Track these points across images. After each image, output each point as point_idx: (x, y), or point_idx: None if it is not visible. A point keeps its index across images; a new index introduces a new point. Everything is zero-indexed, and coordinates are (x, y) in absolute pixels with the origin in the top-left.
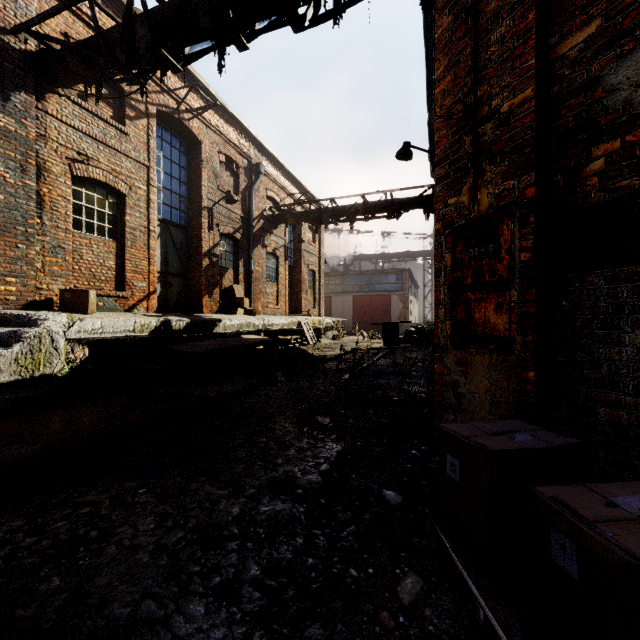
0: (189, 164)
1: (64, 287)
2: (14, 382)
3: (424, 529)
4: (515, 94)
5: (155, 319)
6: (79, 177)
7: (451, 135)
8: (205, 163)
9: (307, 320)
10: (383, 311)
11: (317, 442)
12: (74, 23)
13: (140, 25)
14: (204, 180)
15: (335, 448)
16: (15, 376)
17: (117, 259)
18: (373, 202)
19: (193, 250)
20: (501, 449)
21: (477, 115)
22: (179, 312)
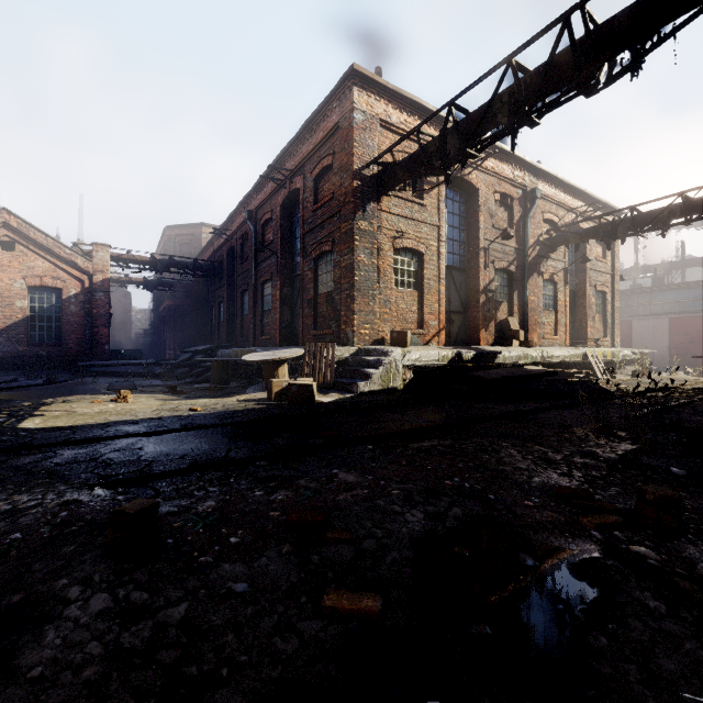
0: (467, 212)
1: (390, 329)
2: (380, 390)
3: (701, 487)
4: None
5: (451, 351)
6: (397, 249)
7: None
8: (482, 207)
9: (595, 352)
10: None
11: (613, 443)
12: (395, 139)
13: (451, 137)
14: (481, 223)
15: (630, 447)
16: (380, 387)
17: (418, 305)
18: (700, 198)
19: (471, 289)
20: None
21: None
22: (459, 345)
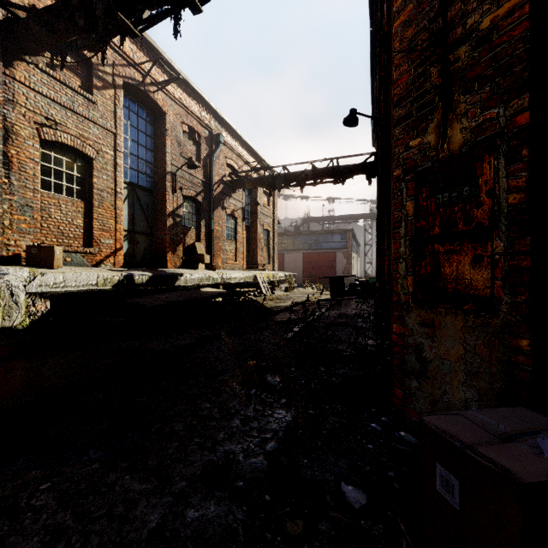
0: (155, 133)
1: (32, 243)
2: None
3: None
4: (500, 4)
5: (118, 273)
6: (47, 141)
7: (413, 69)
8: (169, 132)
9: (262, 274)
10: (329, 266)
11: (265, 408)
12: None
13: None
14: (168, 147)
15: (284, 417)
16: None
17: (85, 218)
18: (321, 168)
19: (158, 211)
20: (539, 480)
21: (447, 40)
22: (145, 267)
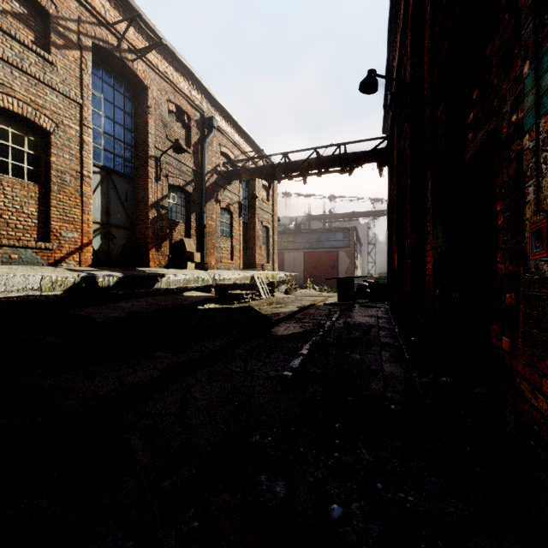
0: (135, 111)
1: None
2: None
3: None
4: None
5: (74, 274)
6: None
7: None
8: (152, 110)
9: (260, 274)
10: (331, 266)
11: None
12: None
13: None
14: (151, 128)
15: None
16: None
17: (40, 205)
18: (326, 156)
19: (139, 201)
20: None
21: None
22: (124, 266)
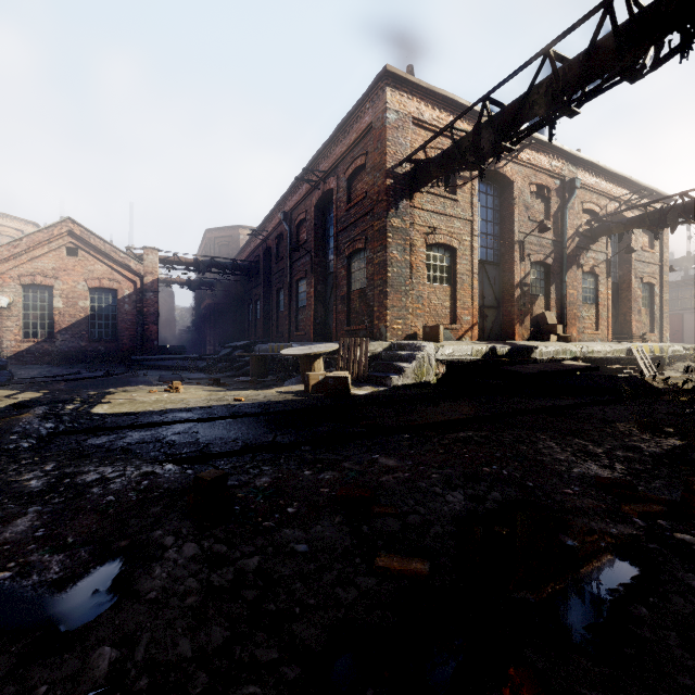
0: (501, 205)
1: (422, 324)
2: (413, 384)
3: None
4: None
5: (484, 346)
6: (429, 244)
7: None
8: (516, 200)
9: (640, 347)
10: None
11: (660, 438)
12: (427, 136)
13: (485, 131)
14: (516, 216)
15: (678, 443)
16: (413, 381)
17: (451, 300)
18: None
19: (505, 283)
20: None
21: None
22: (492, 340)
